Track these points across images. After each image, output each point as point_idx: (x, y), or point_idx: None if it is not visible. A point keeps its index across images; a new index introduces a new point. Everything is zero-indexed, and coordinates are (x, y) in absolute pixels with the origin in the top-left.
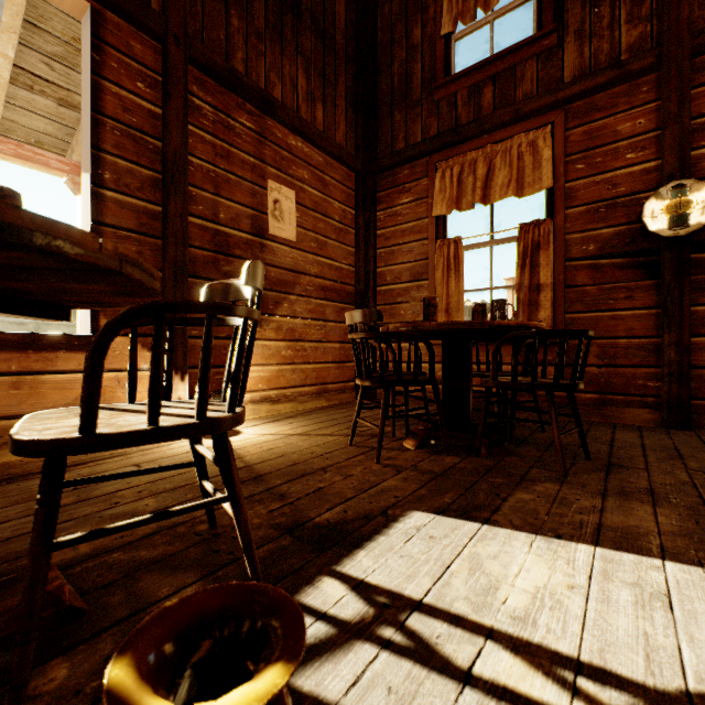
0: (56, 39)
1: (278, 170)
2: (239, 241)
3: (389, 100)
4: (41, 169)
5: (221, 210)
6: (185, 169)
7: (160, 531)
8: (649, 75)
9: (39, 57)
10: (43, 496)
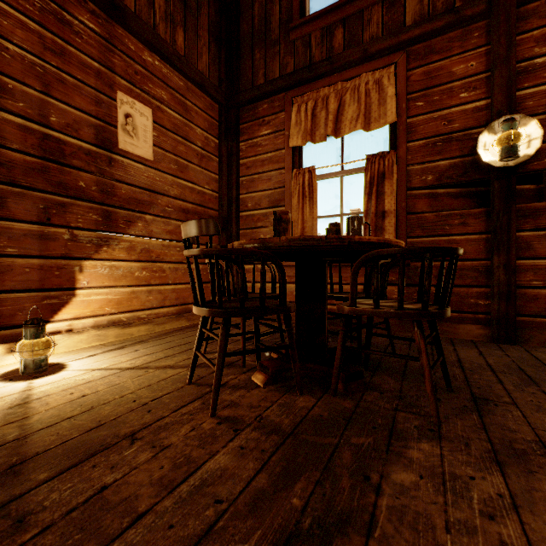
0: None
1: (130, 83)
2: (79, 151)
3: (250, 39)
4: None
5: (53, 113)
6: None
7: None
8: (480, 22)
9: None
10: None
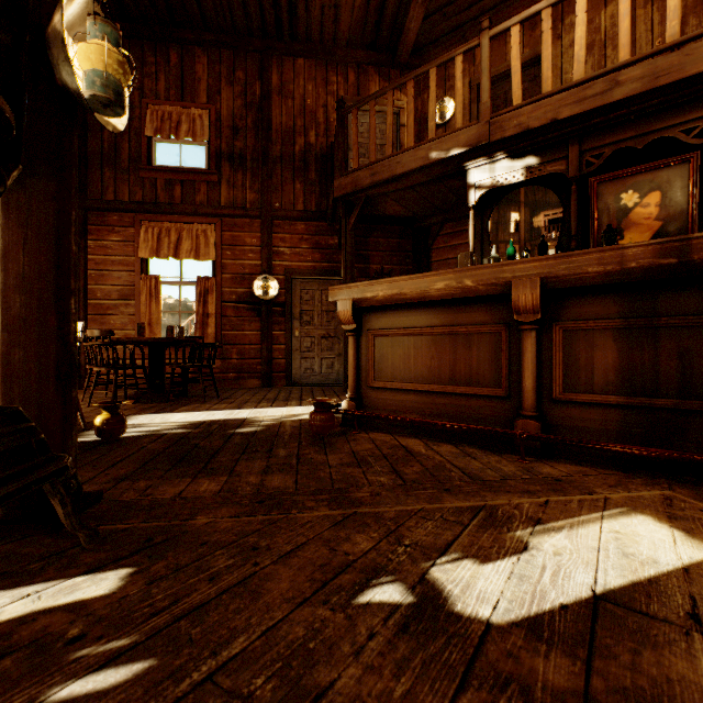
0: None
1: None
2: None
3: (100, 157)
4: None
5: None
6: None
7: None
8: (258, 219)
9: None
10: None
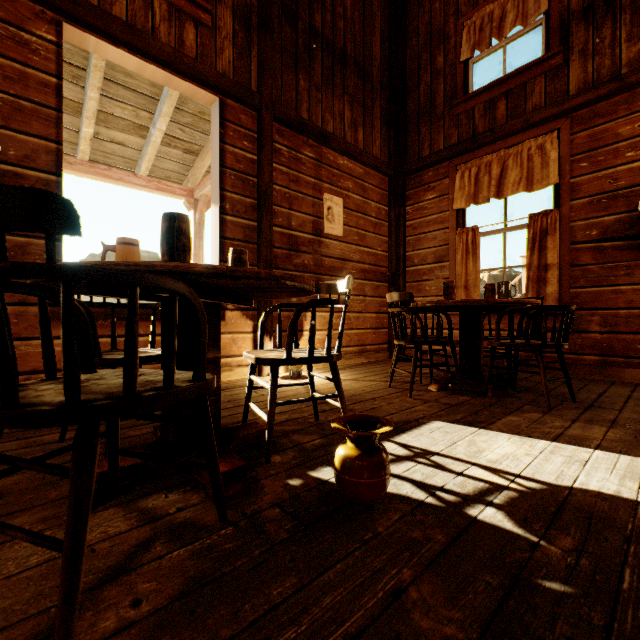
0: (189, 114)
1: (330, 184)
2: (304, 241)
3: (416, 116)
4: (170, 195)
5: (293, 220)
6: (272, 195)
7: (289, 420)
8: None
9: (177, 126)
10: (273, 382)
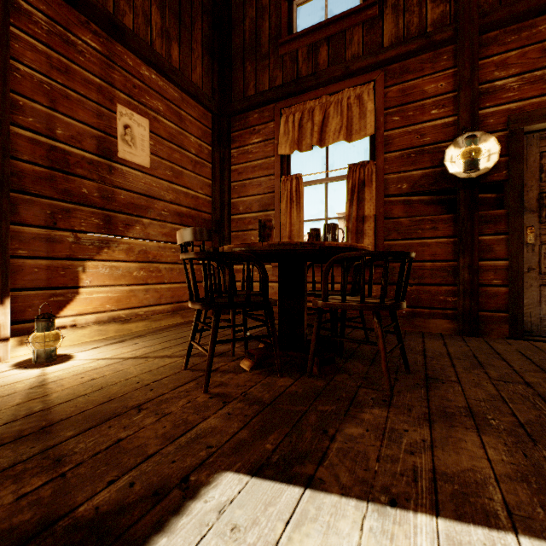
0: None
1: (129, 96)
2: (82, 161)
3: (241, 52)
4: None
5: (59, 126)
6: (5, 72)
7: None
8: (448, 46)
9: None
10: None
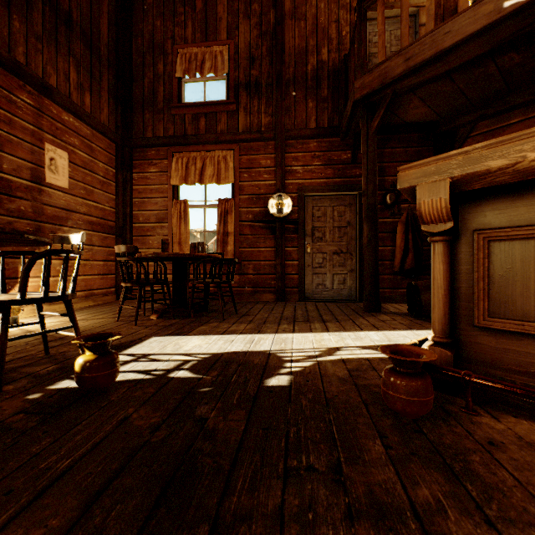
0: None
1: (53, 136)
2: (20, 186)
3: (141, 102)
4: None
5: (5, 162)
6: None
7: (14, 360)
8: (272, 141)
9: None
10: (4, 321)
